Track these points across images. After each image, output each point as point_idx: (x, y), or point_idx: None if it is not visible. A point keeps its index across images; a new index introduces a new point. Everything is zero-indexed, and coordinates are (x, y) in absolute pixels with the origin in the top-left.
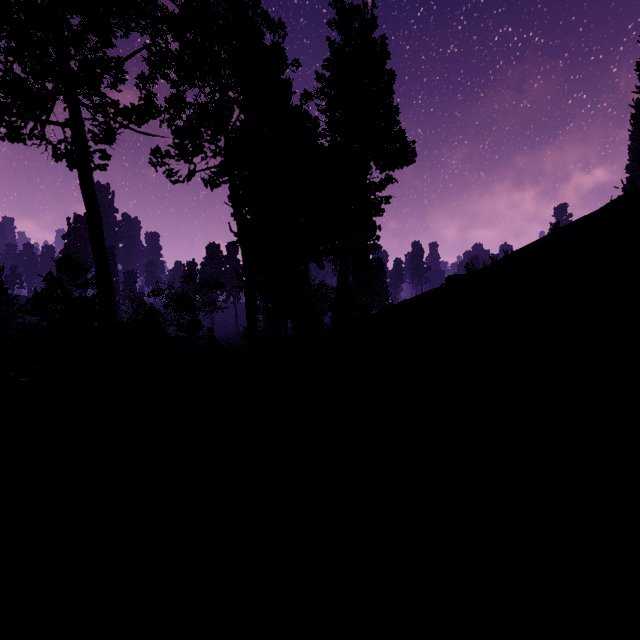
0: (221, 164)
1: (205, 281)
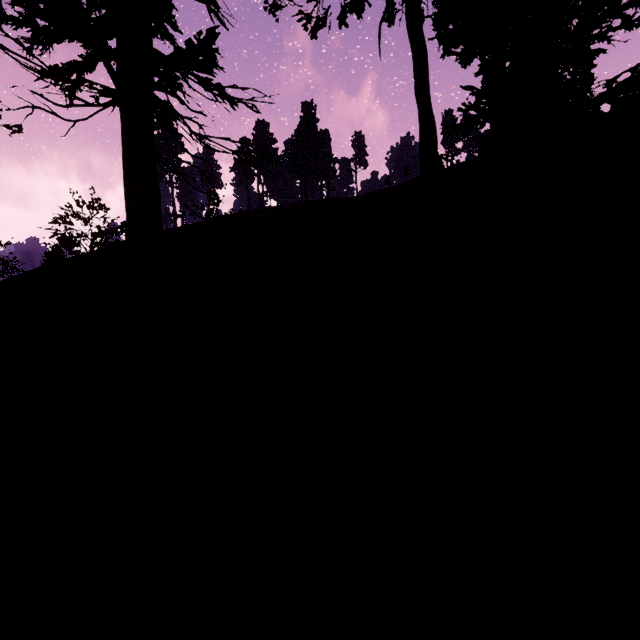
0: None
1: None
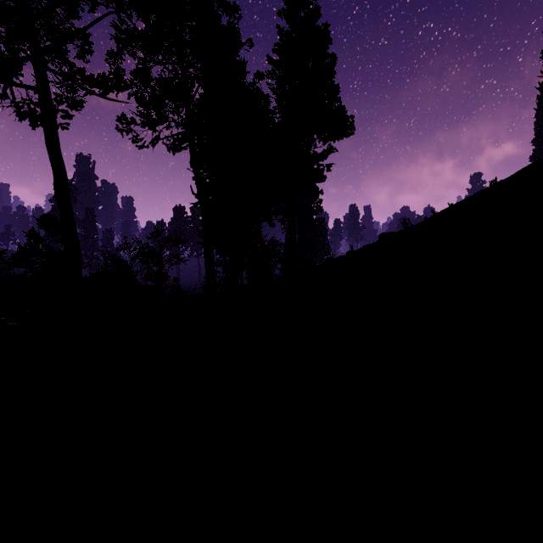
0: (182, 132)
1: (169, 237)
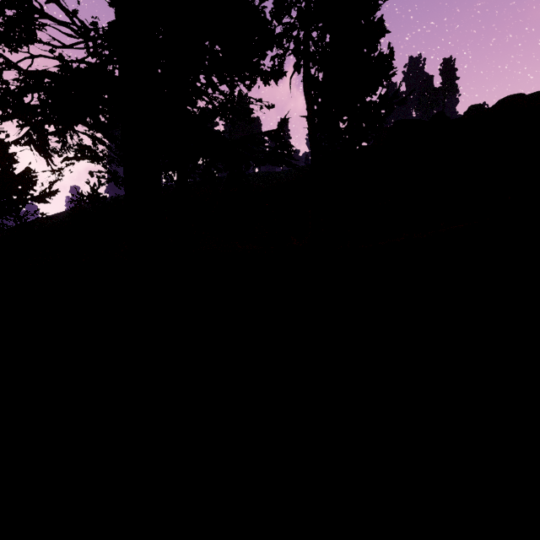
0: None
1: None
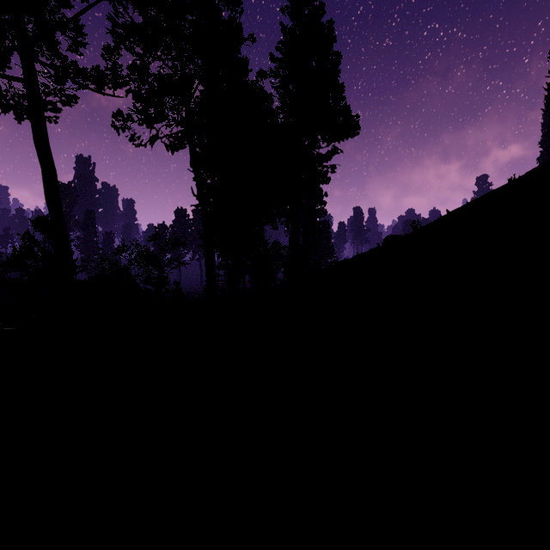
0: (182, 130)
1: (169, 239)
